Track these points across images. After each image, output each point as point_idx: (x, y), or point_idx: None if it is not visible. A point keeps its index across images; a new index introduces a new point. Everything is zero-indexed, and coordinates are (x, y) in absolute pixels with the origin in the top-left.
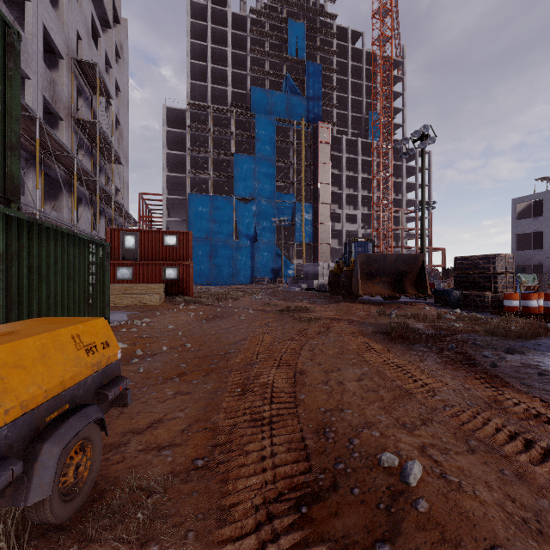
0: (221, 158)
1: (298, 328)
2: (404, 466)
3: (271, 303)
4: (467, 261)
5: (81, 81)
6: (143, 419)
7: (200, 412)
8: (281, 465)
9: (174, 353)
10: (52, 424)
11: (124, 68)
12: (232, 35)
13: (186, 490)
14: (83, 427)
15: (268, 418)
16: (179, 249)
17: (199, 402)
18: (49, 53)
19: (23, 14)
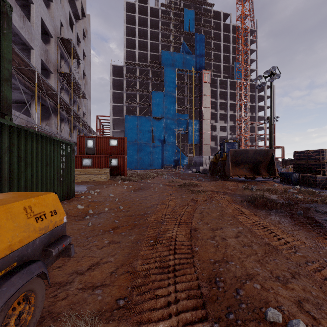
0: (144, 94)
1: (191, 197)
2: (289, 324)
3: (174, 181)
4: (303, 154)
5: (63, 50)
6: (86, 262)
7: (125, 258)
8: (183, 311)
9: (111, 213)
10: None
11: (88, 43)
12: (150, 20)
13: None
14: (24, 283)
15: (172, 266)
16: (118, 148)
17: (125, 250)
18: (45, 35)
19: (30, 12)
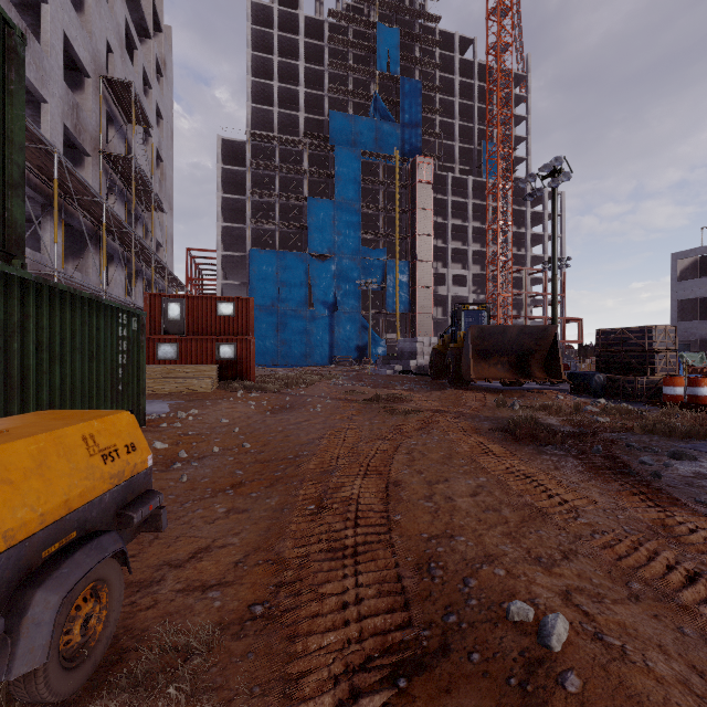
0: (291, 203)
1: (391, 423)
2: (542, 621)
3: (356, 390)
4: (613, 335)
5: (112, 105)
6: (185, 547)
7: (261, 538)
8: (369, 615)
9: (228, 456)
10: (51, 562)
11: (167, 89)
12: (305, 45)
13: (239, 650)
14: (95, 564)
15: (352, 548)
16: (237, 320)
17: (260, 523)
18: (72, 70)
19: (39, 20)
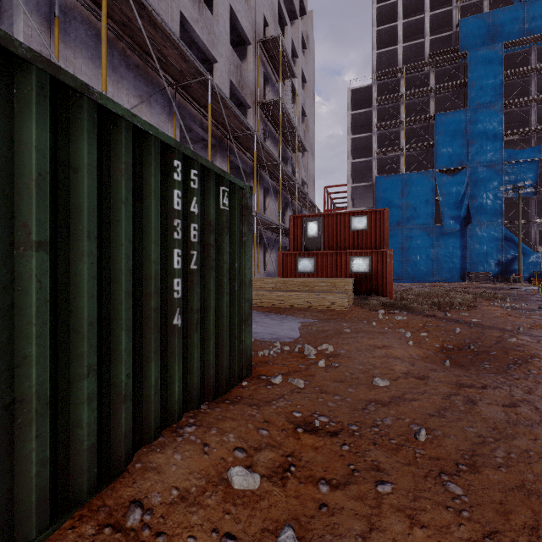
0: (415, 126)
1: None
2: None
3: None
4: None
5: (267, 68)
6: None
7: None
8: None
9: None
10: None
11: (309, 58)
12: None
13: None
14: None
15: None
16: (369, 234)
17: None
18: (240, 46)
19: None
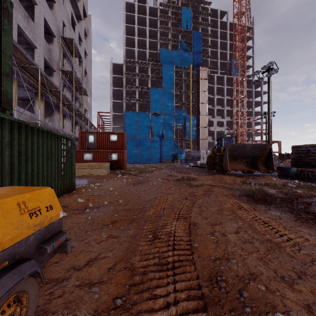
0: (143, 91)
1: (189, 191)
2: None
3: (172, 175)
4: (301, 148)
5: (65, 49)
6: (84, 257)
7: (123, 253)
8: (183, 313)
9: (111, 206)
10: None
11: (89, 42)
12: (149, 20)
13: None
14: (15, 284)
15: (171, 263)
16: (118, 143)
17: (123, 244)
18: (48, 34)
19: (34, 13)
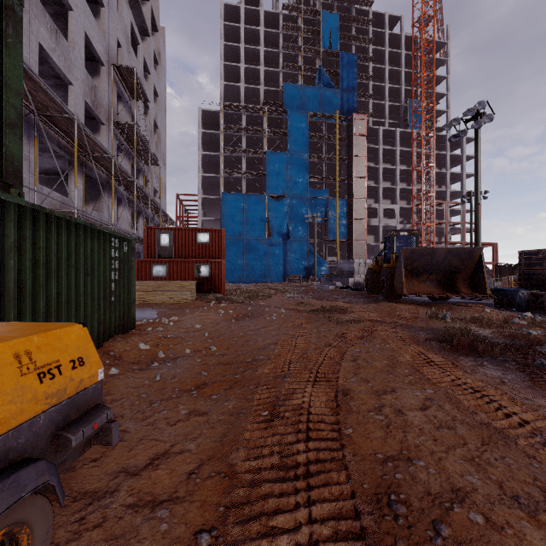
0: (253, 157)
1: (336, 332)
2: None
3: (305, 302)
4: (536, 256)
5: (121, 86)
6: (144, 451)
7: (216, 445)
8: None
9: (196, 357)
10: None
11: (161, 74)
12: (264, 34)
13: None
14: (2, 511)
15: (304, 466)
16: (211, 247)
17: (216, 428)
18: (92, 62)
19: (68, 24)
